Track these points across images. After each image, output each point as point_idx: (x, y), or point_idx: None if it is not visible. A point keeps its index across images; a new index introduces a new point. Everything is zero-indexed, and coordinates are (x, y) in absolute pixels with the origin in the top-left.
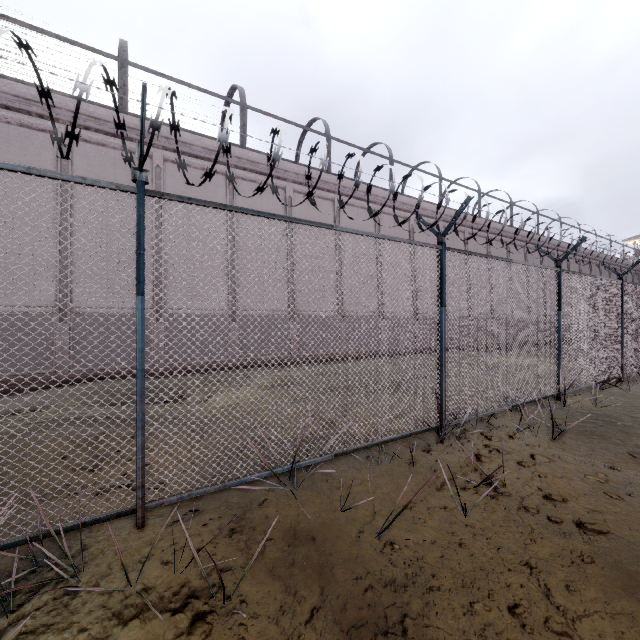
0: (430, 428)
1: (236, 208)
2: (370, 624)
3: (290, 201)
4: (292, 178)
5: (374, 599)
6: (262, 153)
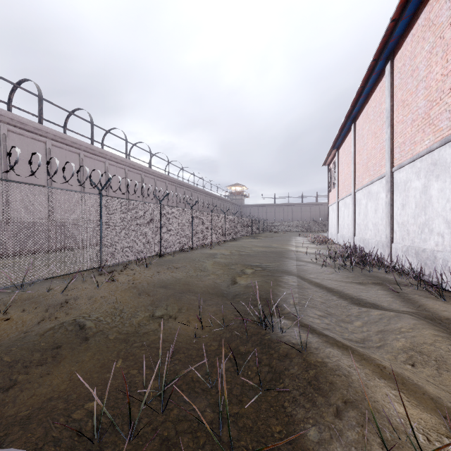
0: (95, 268)
1: None
2: (56, 304)
3: (5, 137)
4: (7, 121)
5: (58, 301)
6: None
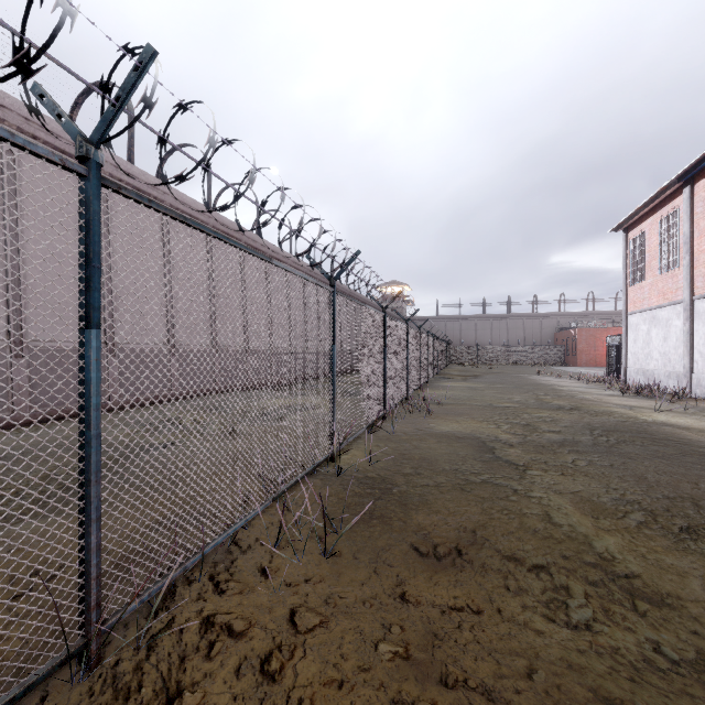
0: (36, 680)
1: None
2: None
3: None
4: None
5: None
6: None
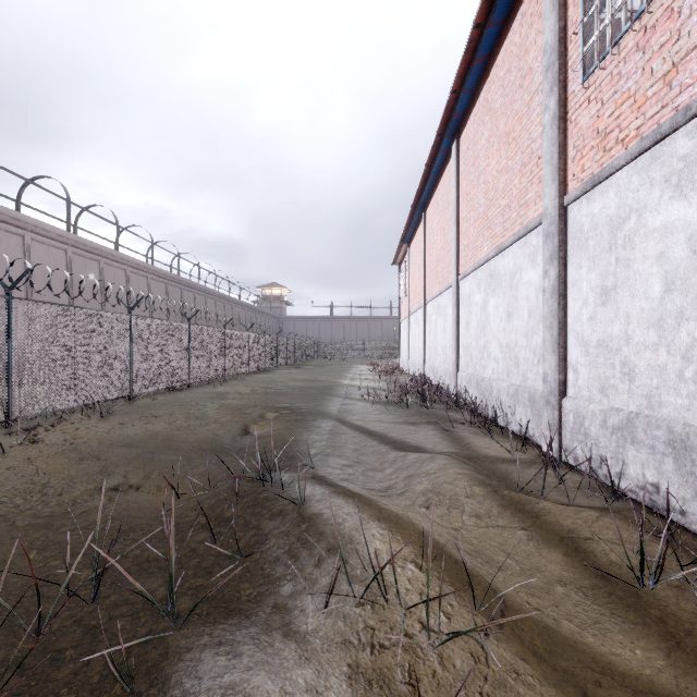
0: None
1: None
2: None
3: None
4: None
5: None
6: None
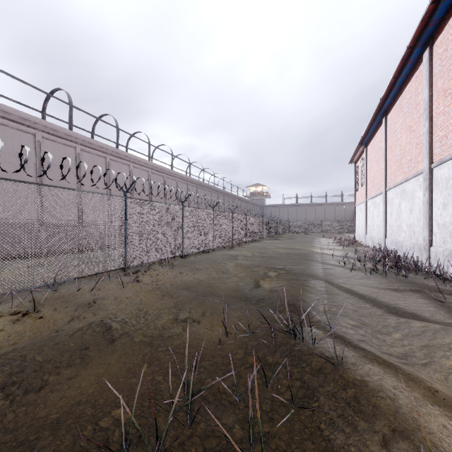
0: (120, 268)
1: (28, 182)
2: (85, 304)
3: (39, 144)
4: (41, 128)
5: (87, 301)
6: (10, 99)
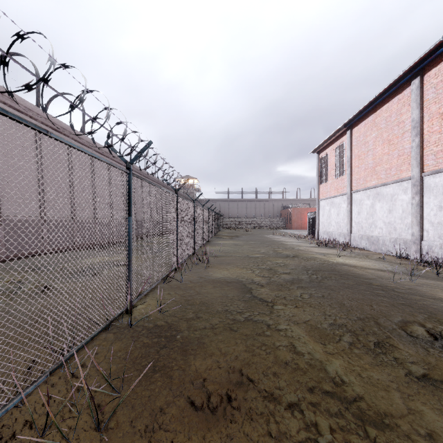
0: None
1: None
2: None
3: None
4: None
5: None
6: None
